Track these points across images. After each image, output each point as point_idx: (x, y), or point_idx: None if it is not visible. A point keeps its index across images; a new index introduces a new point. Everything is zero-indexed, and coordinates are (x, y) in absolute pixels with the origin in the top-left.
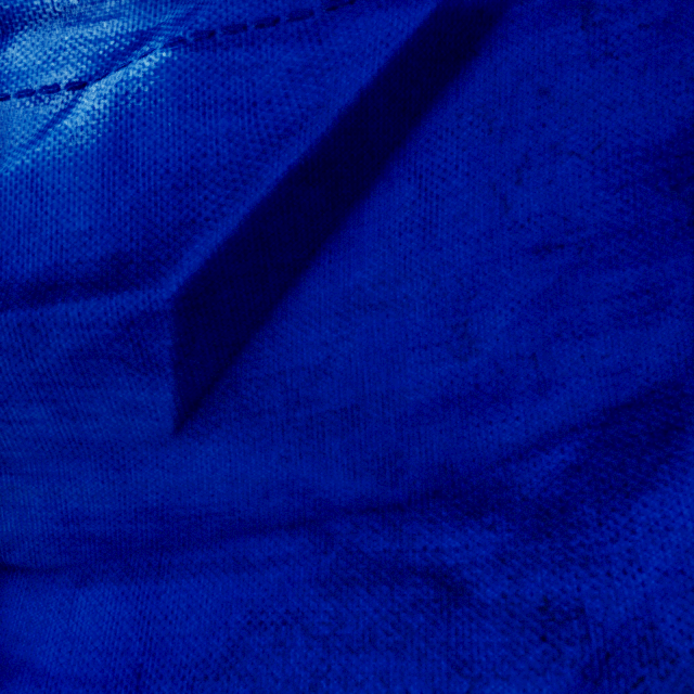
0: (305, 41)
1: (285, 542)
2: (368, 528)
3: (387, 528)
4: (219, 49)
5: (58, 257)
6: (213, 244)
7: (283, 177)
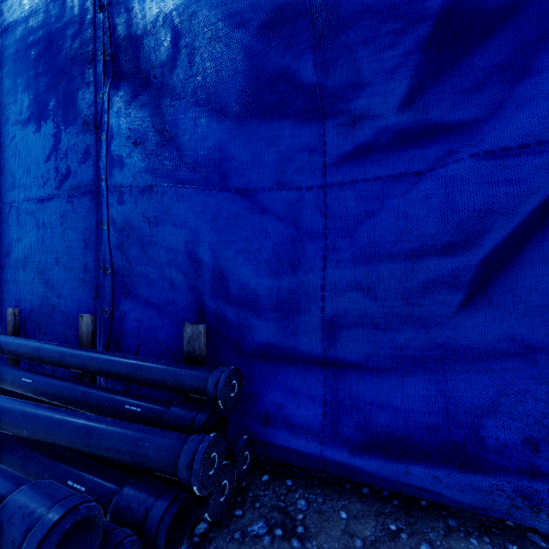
0: (539, 155)
1: (511, 362)
2: None
3: None
4: (493, 159)
5: (419, 244)
6: (498, 238)
7: (530, 210)
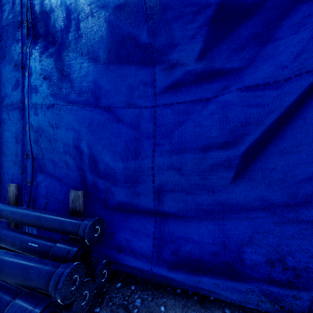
0: (276, 89)
1: (261, 213)
2: (287, 210)
3: (293, 210)
4: (250, 91)
5: (208, 142)
6: (252, 139)
7: (270, 122)
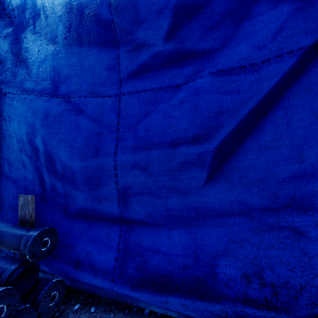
0: (253, 73)
1: (238, 219)
2: (267, 215)
3: (274, 215)
4: (224, 76)
5: (177, 135)
6: (226, 132)
7: (247, 112)
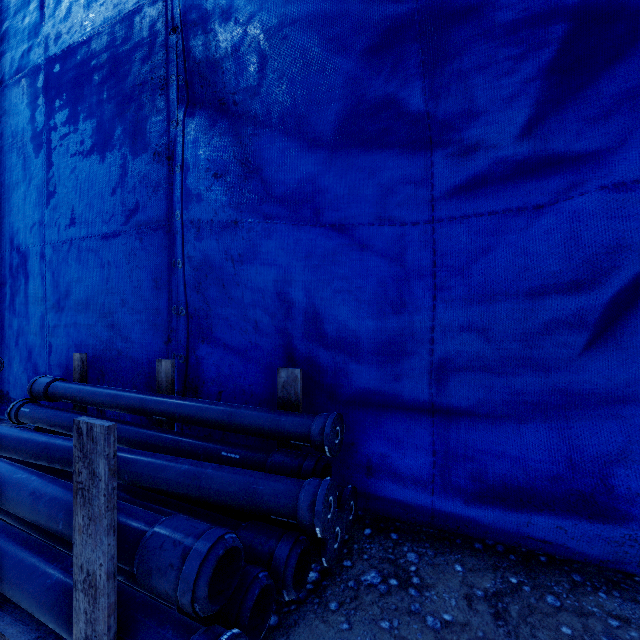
0: None
1: None
2: None
3: None
4: (623, 192)
5: (541, 282)
6: (629, 276)
7: None
